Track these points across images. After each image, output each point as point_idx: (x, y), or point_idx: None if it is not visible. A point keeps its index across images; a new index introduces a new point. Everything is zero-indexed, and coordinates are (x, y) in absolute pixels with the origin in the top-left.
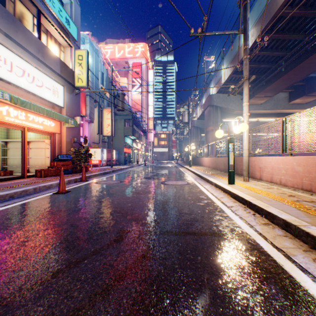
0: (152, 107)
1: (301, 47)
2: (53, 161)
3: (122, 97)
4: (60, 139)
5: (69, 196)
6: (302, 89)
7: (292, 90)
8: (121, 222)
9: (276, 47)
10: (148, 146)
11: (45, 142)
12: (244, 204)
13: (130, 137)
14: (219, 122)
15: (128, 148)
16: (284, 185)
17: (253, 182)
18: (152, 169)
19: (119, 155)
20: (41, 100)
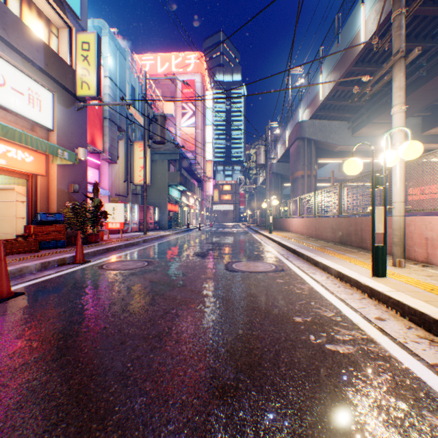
0: (211, 146)
1: None
2: (28, 225)
3: (162, 121)
4: (46, 186)
5: (1, 313)
6: None
7: (428, 113)
8: None
9: (417, 33)
10: (205, 202)
11: (16, 191)
12: None
13: (176, 187)
14: (313, 164)
15: (173, 204)
16: None
17: (419, 271)
18: (210, 236)
19: (159, 214)
20: (4, 114)
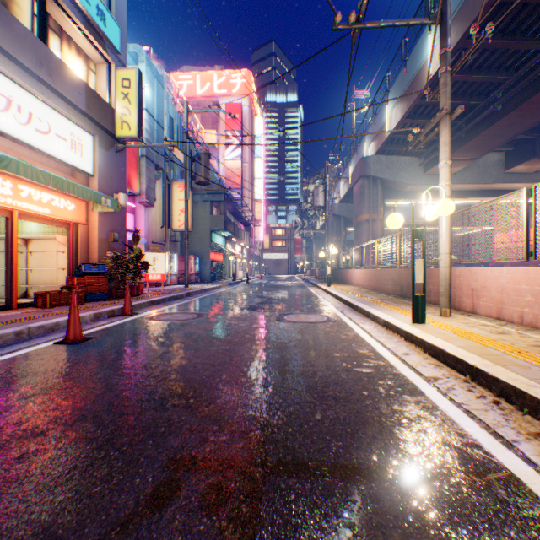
0: (261, 182)
1: (536, 64)
2: (71, 276)
3: (206, 160)
4: (87, 235)
5: (84, 350)
6: (530, 145)
7: (511, 148)
8: (179, 428)
9: (489, 65)
10: (254, 249)
11: (57, 241)
12: (462, 372)
13: (220, 232)
14: (380, 206)
15: (217, 252)
16: (532, 326)
17: (461, 319)
18: (260, 289)
19: (201, 265)
20: (47, 161)
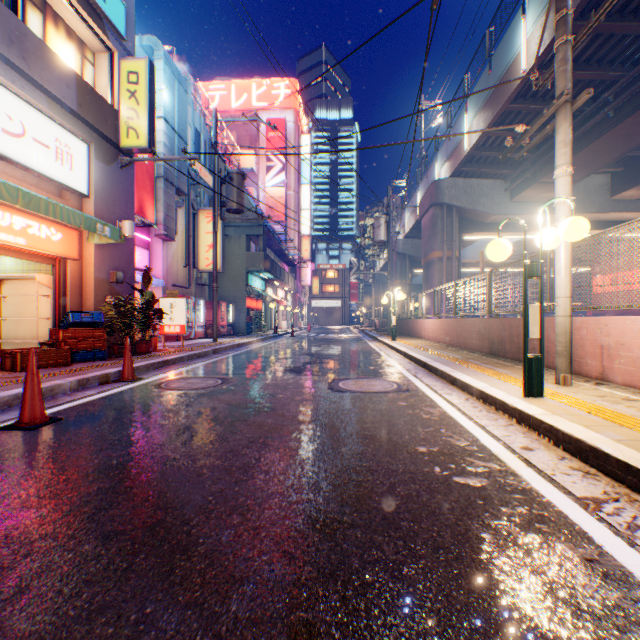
0: (309, 214)
1: None
2: (55, 329)
3: (239, 181)
4: (79, 274)
5: (39, 442)
6: None
7: (620, 168)
8: None
9: (600, 58)
10: (301, 295)
11: (38, 282)
12: None
13: (259, 274)
14: (456, 241)
15: (255, 298)
16: None
17: (590, 390)
18: (307, 345)
19: (235, 313)
20: (23, 174)
